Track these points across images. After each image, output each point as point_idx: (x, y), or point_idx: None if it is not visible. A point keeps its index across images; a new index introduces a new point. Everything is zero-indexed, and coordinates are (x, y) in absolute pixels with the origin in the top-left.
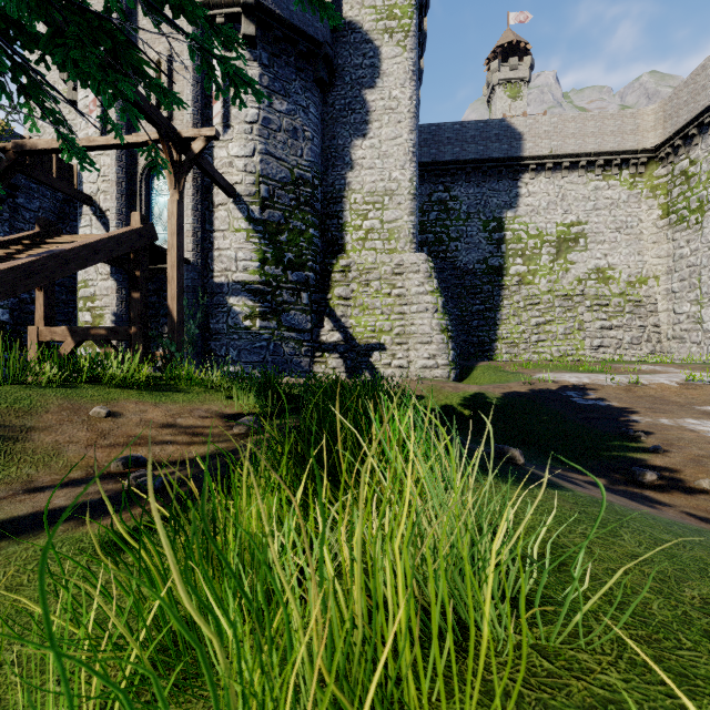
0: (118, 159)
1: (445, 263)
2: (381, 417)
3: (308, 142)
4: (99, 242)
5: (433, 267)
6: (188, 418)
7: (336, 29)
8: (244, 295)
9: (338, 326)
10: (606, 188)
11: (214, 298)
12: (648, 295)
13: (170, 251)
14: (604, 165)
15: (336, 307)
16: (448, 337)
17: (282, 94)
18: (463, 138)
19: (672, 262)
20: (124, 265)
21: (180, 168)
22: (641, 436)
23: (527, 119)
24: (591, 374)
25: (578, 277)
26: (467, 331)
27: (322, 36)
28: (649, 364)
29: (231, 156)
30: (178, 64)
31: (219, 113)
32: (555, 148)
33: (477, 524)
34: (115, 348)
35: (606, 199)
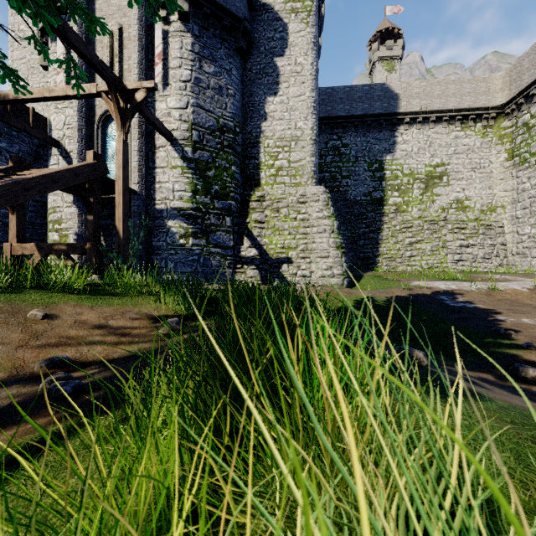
0: (79, 110)
1: (338, 196)
2: (291, 320)
3: (231, 98)
4: (57, 173)
5: (330, 197)
6: (119, 320)
7: (253, 9)
8: (180, 219)
9: (255, 244)
10: (464, 137)
11: (156, 221)
12: (497, 220)
13: (117, 181)
14: (462, 119)
15: (253, 229)
16: (342, 253)
17: (210, 59)
18: (352, 98)
19: (516, 194)
20: (80, 193)
21: (125, 113)
22: (512, 334)
23: (402, 83)
24: (456, 282)
25: (442, 207)
26: (355, 248)
27: (242, 13)
28: (500, 274)
29: (169, 108)
30: (127, 35)
31: (159, 74)
32: (424, 105)
33: (423, 469)
34: (74, 261)
35: (464, 145)
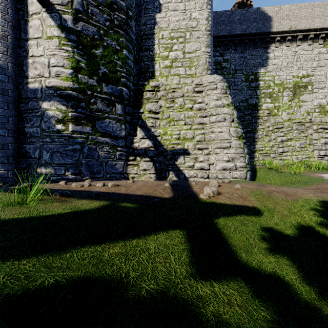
0: None
1: None
2: None
3: None
4: None
5: (227, 86)
6: None
7: None
8: (56, 100)
9: (149, 135)
10: (326, 52)
11: (28, 103)
12: None
13: None
14: (324, 38)
15: (147, 119)
16: (243, 143)
17: None
18: (232, 20)
19: None
20: None
21: None
22: None
23: (274, 7)
24: None
25: (307, 111)
26: None
27: None
28: None
29: None
30: None
31: None
32: (293, 25)
33: None
34: None
35: (326, 59)
